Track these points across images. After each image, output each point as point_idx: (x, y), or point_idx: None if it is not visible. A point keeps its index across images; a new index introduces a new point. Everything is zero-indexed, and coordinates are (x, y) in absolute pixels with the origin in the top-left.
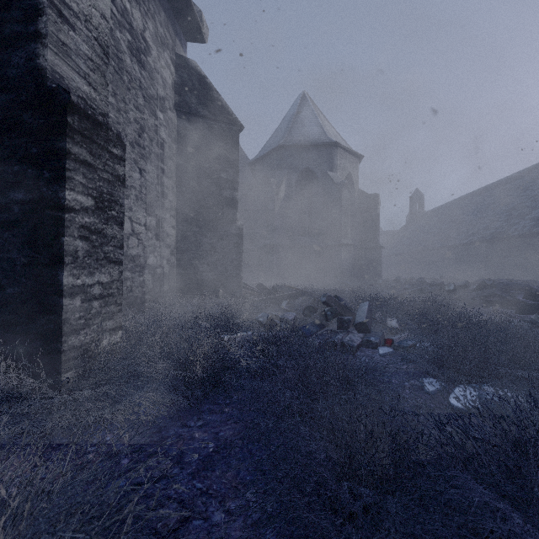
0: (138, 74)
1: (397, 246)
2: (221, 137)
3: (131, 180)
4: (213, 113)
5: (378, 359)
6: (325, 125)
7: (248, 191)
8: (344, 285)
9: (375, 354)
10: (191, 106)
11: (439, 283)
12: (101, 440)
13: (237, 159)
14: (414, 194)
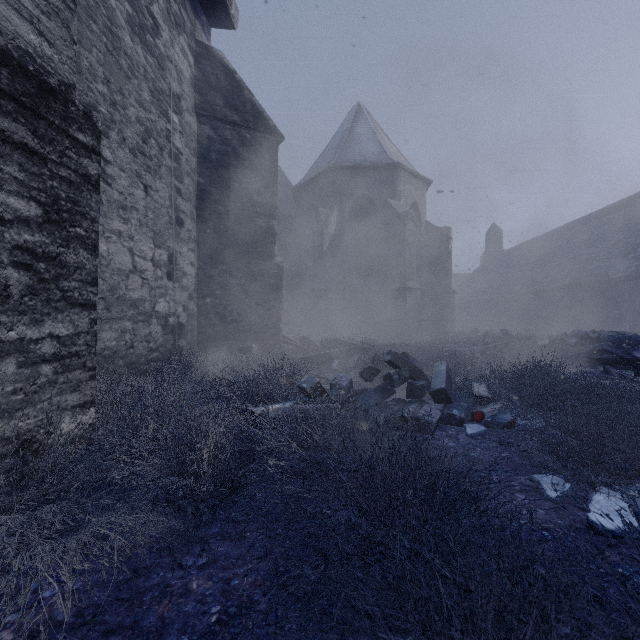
0: (142, 59)
1: (471, 291)
2: (254, 150)
3: (132, 199)
4: (244, 118)
5: (466, 441)
6: (385, 142)
7: (290, 224)
8: (409, 338)
9: (460, 433)
10: (216, 109)
11: (529, 336)
12: (33, 599)
13: (276, 178)
14: (491, 230)
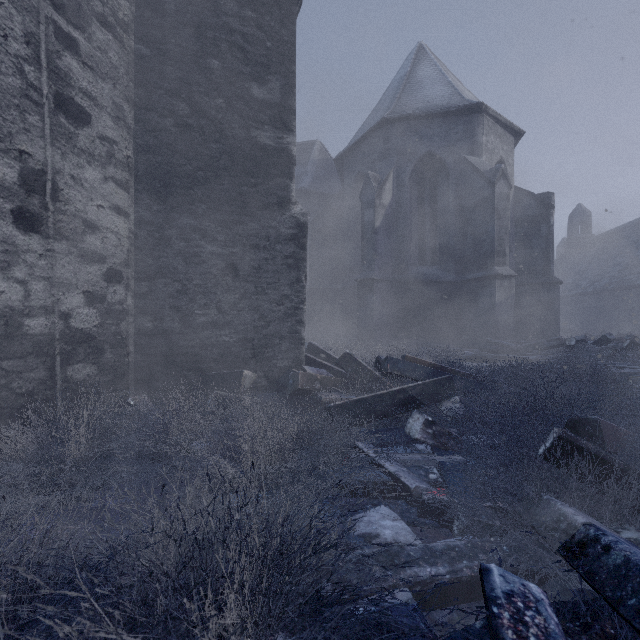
0: None
1: None
2: None
3: None
4: None
5: None
6: (458, 84)
7: (333, 201)
8: (500, 347)
9: None
10: None
11: None
12: None
13: (292, 55)
14: (576, 212)
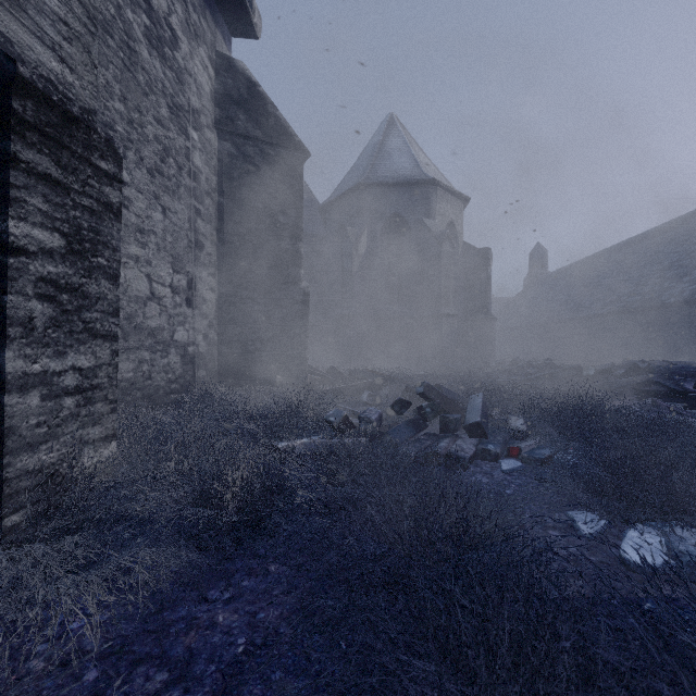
0: (160, 74)
1: (513, 317)
2: (278, 167)
3: (150, 222)
4: (268, 134)
5: (501, 478)
6: (420, 157)
7: (317, 244)
8: (445, 368)
9: (495, 469)
10: (238, 124)
11: (574, 366)
12: (61, 630)
13: (302, 197)
14: (535, 251)
